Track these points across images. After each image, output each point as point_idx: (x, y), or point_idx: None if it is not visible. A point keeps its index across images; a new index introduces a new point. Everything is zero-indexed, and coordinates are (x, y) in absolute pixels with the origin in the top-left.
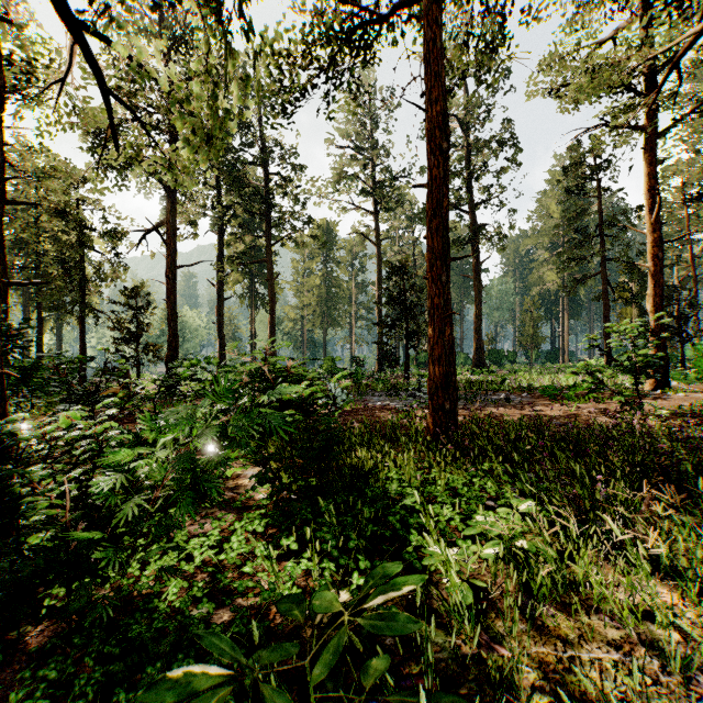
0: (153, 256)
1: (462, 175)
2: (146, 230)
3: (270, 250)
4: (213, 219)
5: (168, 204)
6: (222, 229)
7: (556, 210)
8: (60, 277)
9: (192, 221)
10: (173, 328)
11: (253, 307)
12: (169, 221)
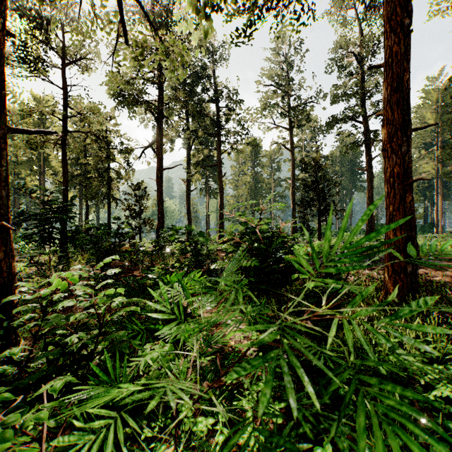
0: (148, 164)
1: (358, 94)
2: (145, 147)
3: (220, 158)
4: (184, 139)
5: (158, 129)
6: (189, 145)
7: (430, 117)
8: (96, 178)
9: (172, 140)
10: (160, 209)
11: (207, 196)
12: (158, 140)
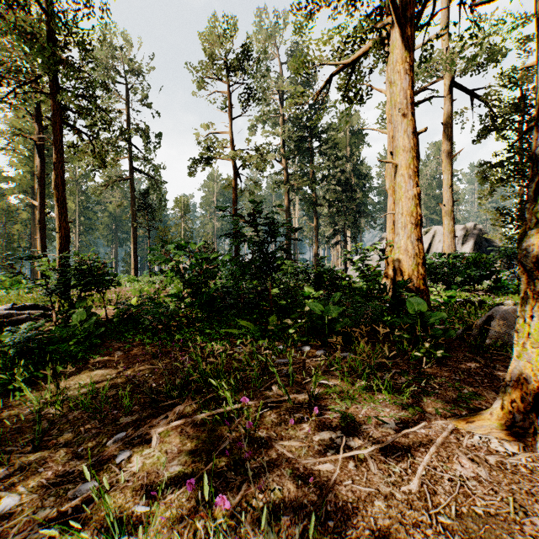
0: None
1: None
2: None
3: None
4: None
5: None
6: None
7: None
8: None
9: None
10: None
11: None
12: None
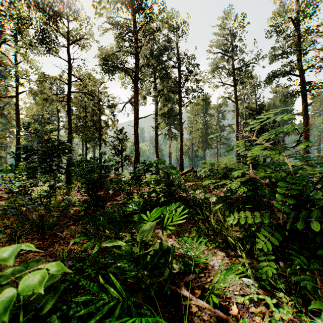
0: (128, 115)
1: (295, 52)
2: (125, 102)
3: (180, 109)
4: (153, 97)
5: (135, 88)
6: (157, 101)
7: None
8: (92, 126)
9: (145, 96)
10: (137, 148)
11: (170, 139)
12: (135, 96)
